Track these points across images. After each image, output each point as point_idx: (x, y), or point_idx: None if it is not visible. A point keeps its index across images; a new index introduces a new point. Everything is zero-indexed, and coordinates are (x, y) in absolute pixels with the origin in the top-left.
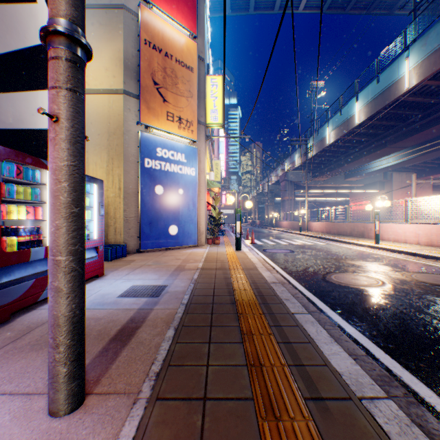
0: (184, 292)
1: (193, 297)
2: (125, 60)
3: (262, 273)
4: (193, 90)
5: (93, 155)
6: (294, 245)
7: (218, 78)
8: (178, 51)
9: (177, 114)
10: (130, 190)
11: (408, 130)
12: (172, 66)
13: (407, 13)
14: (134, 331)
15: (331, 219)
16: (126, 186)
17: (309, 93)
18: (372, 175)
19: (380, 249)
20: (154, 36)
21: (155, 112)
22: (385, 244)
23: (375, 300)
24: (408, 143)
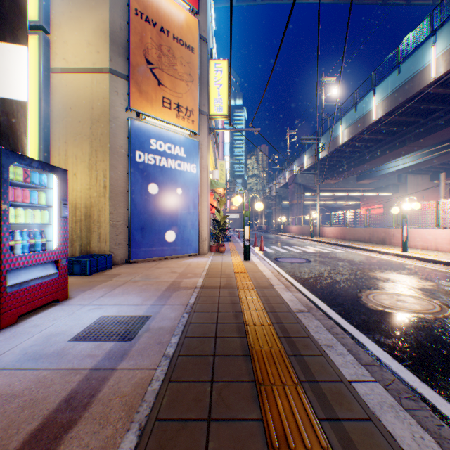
0: (172, 330)
1: (184, 341)
2: (111, 32)
3: (282, 294)
4: (194, 74)
5: (73, 147)
6: (309, 253)
7: (223, 63)
8: (176, 26)
9: (175, 100)
10: (117, 189)
11: (431, 127)
12: (169, 44)
13: (425, 3)
14: (58, 439)
15: (346, 224)
16: (113, 184)
17: (320, 89)
18: (386, 178)
19: (410, 258)
20: (147, 7)
21: (148, 96)
22: (414, 252)
23: (449, 339)
24: (430, 141)
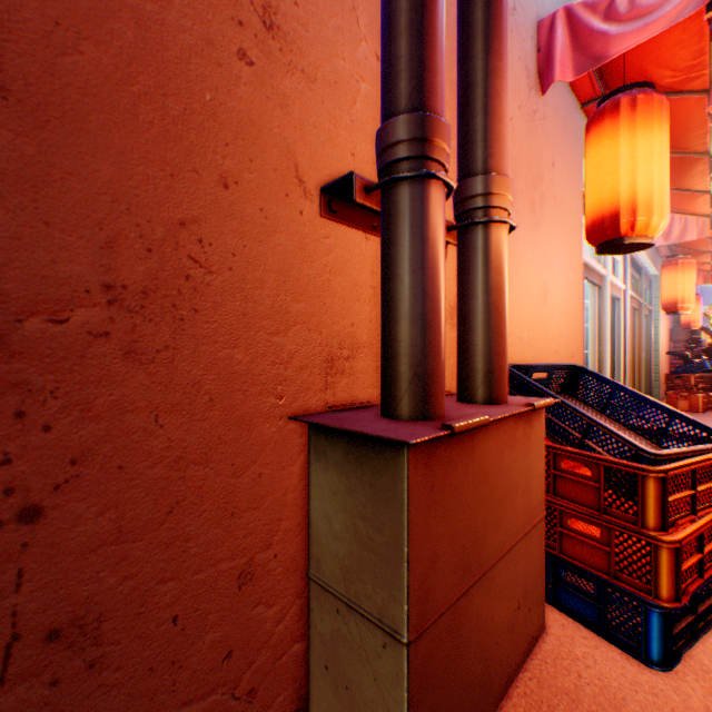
0: None
1: None
2: None
3: None
4: None
5: None
6: None
7: None
8: None
9: None
10: None
11: None
12: None
13: None
14: None
15: None
16: None
17: None
18: None
19: None
20: None
21: None
22: None
23: None
24: None
